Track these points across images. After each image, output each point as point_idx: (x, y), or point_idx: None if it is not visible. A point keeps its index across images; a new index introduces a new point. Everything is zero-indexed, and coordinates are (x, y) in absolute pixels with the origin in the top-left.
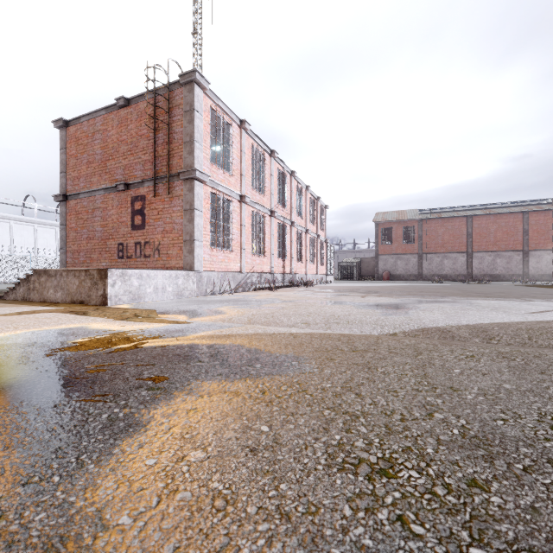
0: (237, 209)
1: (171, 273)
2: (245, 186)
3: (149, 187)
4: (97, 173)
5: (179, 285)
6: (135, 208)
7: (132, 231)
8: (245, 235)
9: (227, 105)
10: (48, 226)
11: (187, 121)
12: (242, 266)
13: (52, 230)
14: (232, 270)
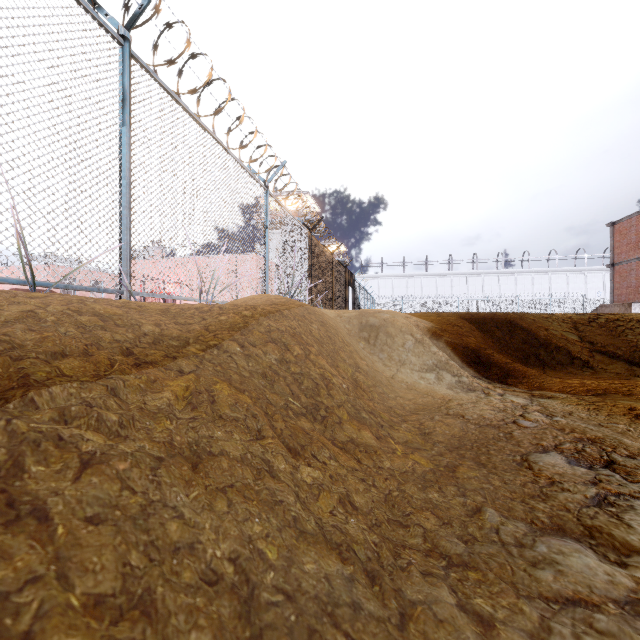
0: None
1: None
2: None
3: None
4: (632, 249)
5: None
6: None
7: None
8: None
9: None
10: (596, 272)
11: None
12: None
13: (599, 274)
14: None
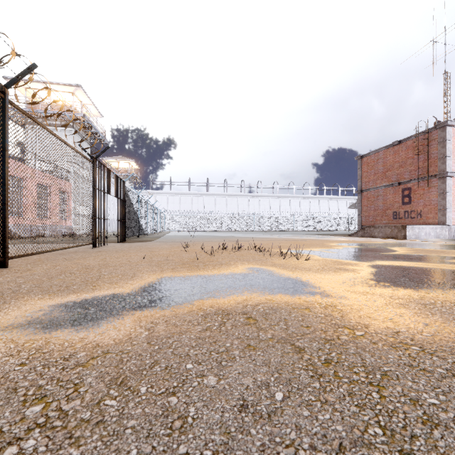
0: None
1: (433, 226)
2: None
3: (414, 183)
4: (379, 178)
5: (437, 232)
6: (404, 194)
7: (402, 205)
8: None
9: None
10: (315, 199)
11: (441, 147)
12: None
13: (316, 200)
14: None
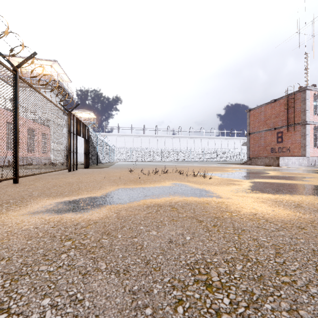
0: None
1: (297, 158)
2: None
3: (284, 128)
4: (262, 125)
5: (300, 162)
6: (278, 136)
7: (277, 143)
8: None
9: None
10: (218, 139)
11: (302, 104)
12: None
13: (219, 140)
14: None
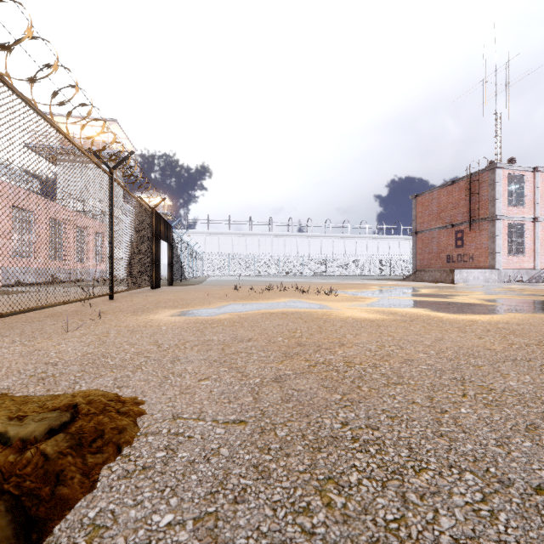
0: (530, 227)
1: (481, 270)
2: (539, 209)
3: (466, 226)
4: (434, 220)
5: (486, 276)
6: (457, 237)
7: (455, 248)
8: (539, 243)
9: (520, 165)
10: (373, 239)
11: (491, 189)
12: (535, 265)
13: (375, 241)
14: (525, 268)
